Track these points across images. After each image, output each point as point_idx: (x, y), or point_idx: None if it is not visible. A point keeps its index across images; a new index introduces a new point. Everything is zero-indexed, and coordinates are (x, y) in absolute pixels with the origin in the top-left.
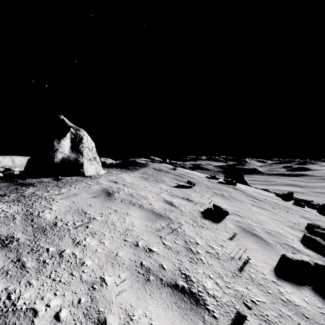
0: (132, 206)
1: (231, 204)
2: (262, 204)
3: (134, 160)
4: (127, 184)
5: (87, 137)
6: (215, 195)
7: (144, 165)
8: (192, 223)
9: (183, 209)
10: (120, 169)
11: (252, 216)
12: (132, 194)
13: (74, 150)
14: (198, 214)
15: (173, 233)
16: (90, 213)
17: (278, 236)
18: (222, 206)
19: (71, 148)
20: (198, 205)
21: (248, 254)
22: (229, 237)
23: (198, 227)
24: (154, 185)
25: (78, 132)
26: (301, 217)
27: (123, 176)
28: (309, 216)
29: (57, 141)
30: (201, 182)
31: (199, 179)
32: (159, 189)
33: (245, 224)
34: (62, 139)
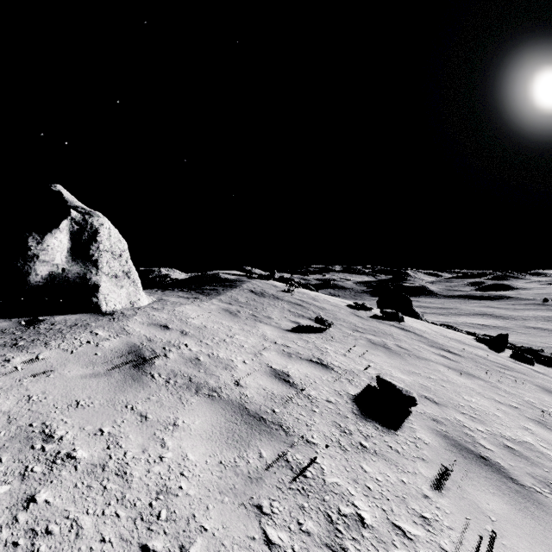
0: (191, 395)
1: (407, 368)
2: (462, 363)
3: (215, 274)
4: (190, 329)
5: (109, 230)
6: (371, 348)
7: (234, 283)
8: (338, 439)
9: (312, 393)
10: (187, 292)
11: (458, 400)
12: (198, 357)
13: (78, 256)
14: (347, 406)
15: (293, 485)
16: (63, 434)
17: (533, 457)
18: (398, 384)
19: (71, 253)
20: (345, 378)
21: (499, 546)
22: (434, 481)
23: (354, 452)
24: (249, 330)
25: (88, 219)
26: (541, 389)
27: (185, 310)
28: (551, 385)
29: (37, 237)
30: (341, 316)
31: (336, 310)
32: (260, 340)
33: (452, 427)
34: (49, 234)
